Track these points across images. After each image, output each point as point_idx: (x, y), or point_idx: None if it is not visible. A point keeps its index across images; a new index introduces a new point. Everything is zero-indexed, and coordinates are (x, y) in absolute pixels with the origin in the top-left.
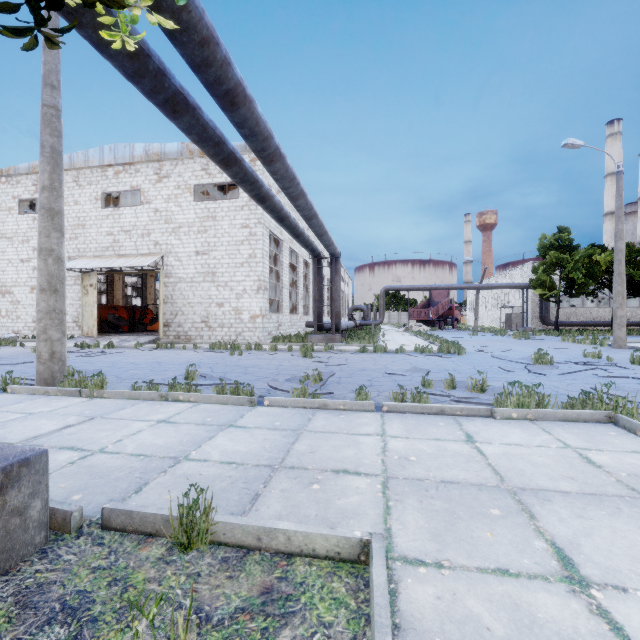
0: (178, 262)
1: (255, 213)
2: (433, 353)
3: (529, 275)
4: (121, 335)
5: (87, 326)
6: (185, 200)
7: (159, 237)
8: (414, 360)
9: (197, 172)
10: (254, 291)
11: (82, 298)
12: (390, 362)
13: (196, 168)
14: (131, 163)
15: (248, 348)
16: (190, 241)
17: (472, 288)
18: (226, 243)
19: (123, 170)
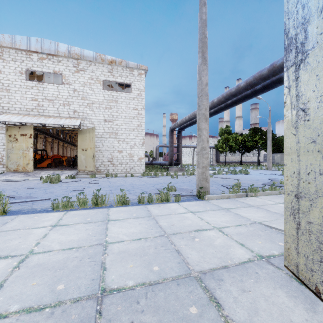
0: (91, 124)
1: (141, 103)
2: (239, 173)
3: (211, 143)
4: (42, 170)
5: (15, 164)
6: (96, 87)
7: (77, 107)
8: (247, 176)
9: (105, 72)
10: (140, 145)
11: (6, 144)
12: (246, 177)
13: (104, 70)
14: (55, 55)
15: (163, 174)
16: (100, 113)
17: (194, 147)
18: (124, 117)
19: (46, 58)
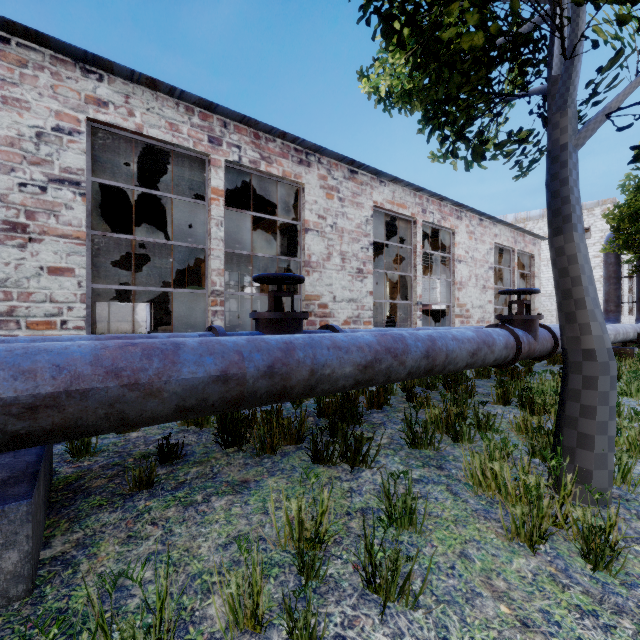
0: None
1: None
2: None
3: None
4: None
5: None
6: (544, 244)
7: None
8: None
9: None
10: None
11: None
12: None
13: None
14: None
15: None
16: (548, 270)
17: None
18: None
19: None
